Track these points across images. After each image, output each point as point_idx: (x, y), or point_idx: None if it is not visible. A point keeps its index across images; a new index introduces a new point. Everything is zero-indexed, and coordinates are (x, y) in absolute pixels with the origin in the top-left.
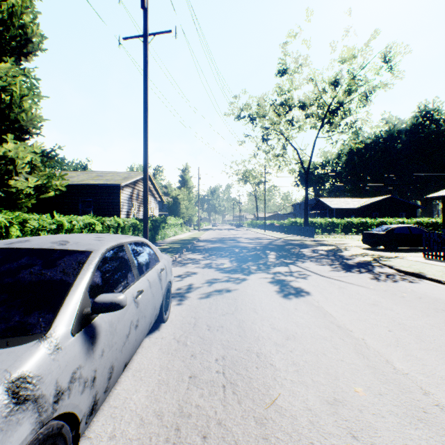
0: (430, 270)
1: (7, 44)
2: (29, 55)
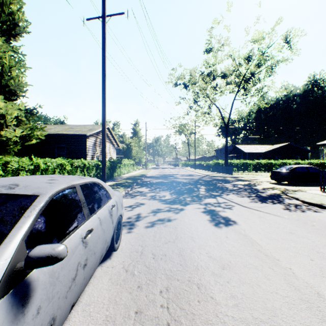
0: None
1: (0, 27)
2: (17, 36)
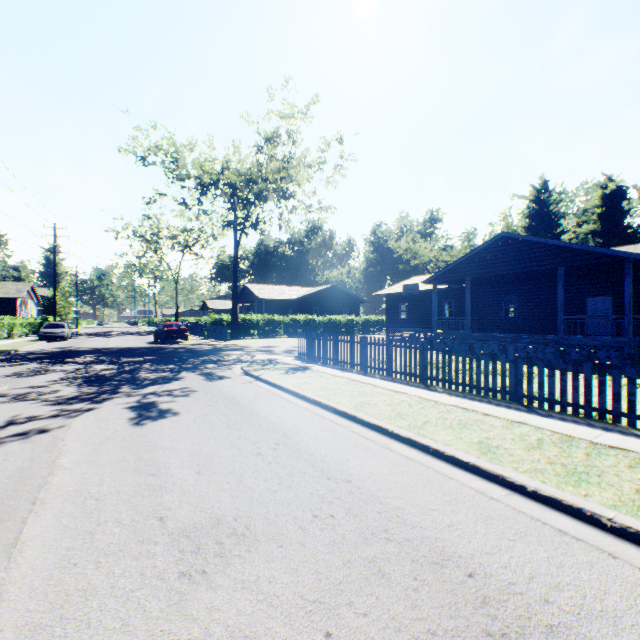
0: None
1: None
2: None
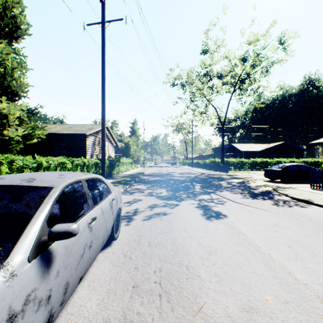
0: (316, 198)
1: (2, 30)
2: (18, 39)
